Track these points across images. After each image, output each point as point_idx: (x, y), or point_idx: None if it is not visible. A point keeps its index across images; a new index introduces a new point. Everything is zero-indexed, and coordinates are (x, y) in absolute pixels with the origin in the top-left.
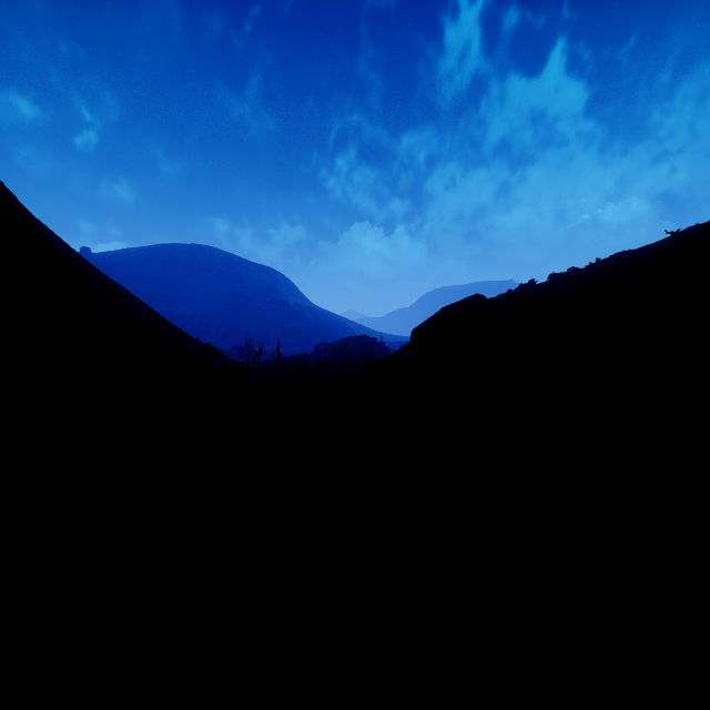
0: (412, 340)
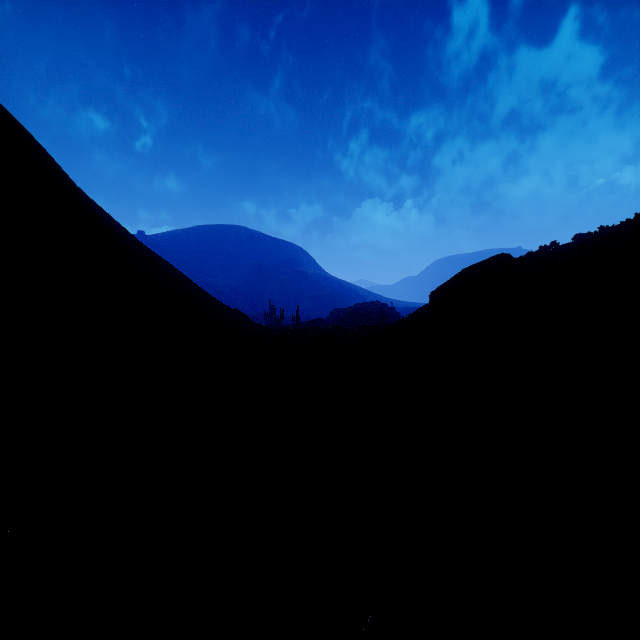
0: (431, 302)
